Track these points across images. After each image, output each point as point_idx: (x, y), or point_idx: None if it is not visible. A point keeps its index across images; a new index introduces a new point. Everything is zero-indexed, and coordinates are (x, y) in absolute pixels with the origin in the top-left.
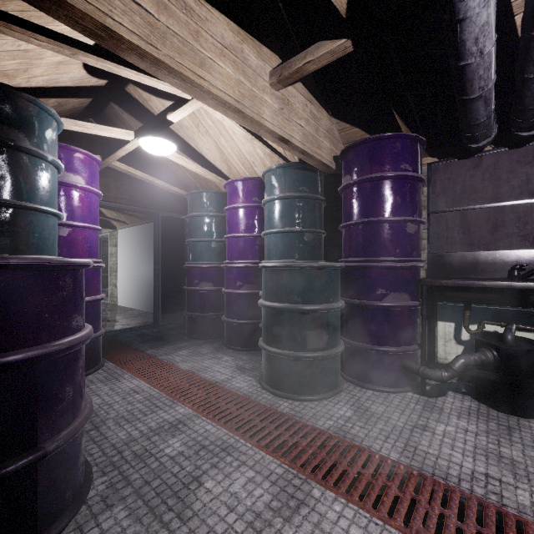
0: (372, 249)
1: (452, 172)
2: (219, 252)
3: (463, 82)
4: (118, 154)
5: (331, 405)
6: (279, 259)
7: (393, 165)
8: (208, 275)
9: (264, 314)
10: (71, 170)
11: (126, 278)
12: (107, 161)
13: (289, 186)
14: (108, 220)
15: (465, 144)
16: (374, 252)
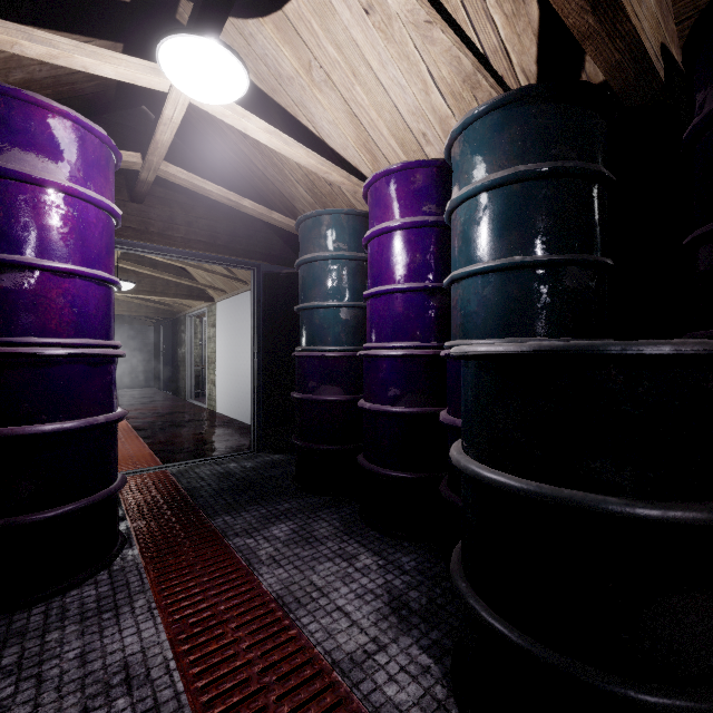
0: None
1: None
2: (355, 328)
3: None
4: (160, 139)
5: None
6: (495, 336)
7: None
8: (333, 372)
9: (474, 500)
10: (30, 147)
11: (226, 373)
12: (150, 161)
13: (524, 149)
14: (202, 289)
15: None
16: None
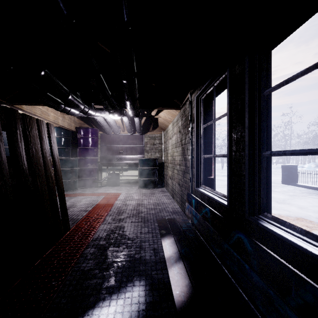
0: (86, 155)
1: (105, 137)
2: None
3: (102, 126)
4: None
5: (76, 191)
6: None
7: (91, 135)
8: None
9: None
10: None
11: None
12: None
13: (60, 134)
14: None
15: (107, 133)
16: (87, 155)
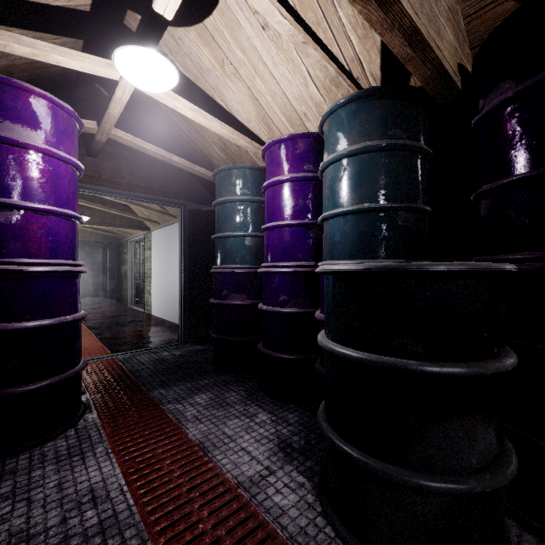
0: None
1: None
2: (256, 251)
3: None
4: (111, 113)
5: None
6: (351, 258)
7: None
8: (240, 284)
9: (331, 367)
10: (17, 120)
11: (159, 285)
12: (103, 128)
13: (370, 130)
14: (141, 221)
15: None
16: None
